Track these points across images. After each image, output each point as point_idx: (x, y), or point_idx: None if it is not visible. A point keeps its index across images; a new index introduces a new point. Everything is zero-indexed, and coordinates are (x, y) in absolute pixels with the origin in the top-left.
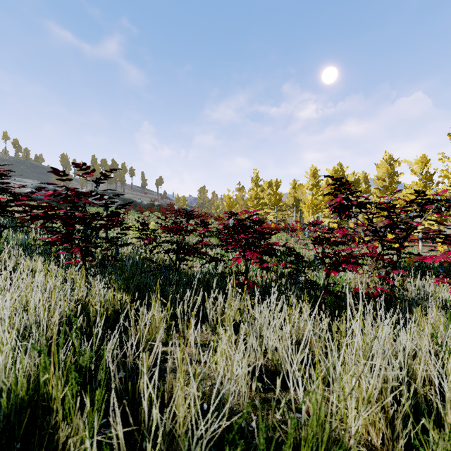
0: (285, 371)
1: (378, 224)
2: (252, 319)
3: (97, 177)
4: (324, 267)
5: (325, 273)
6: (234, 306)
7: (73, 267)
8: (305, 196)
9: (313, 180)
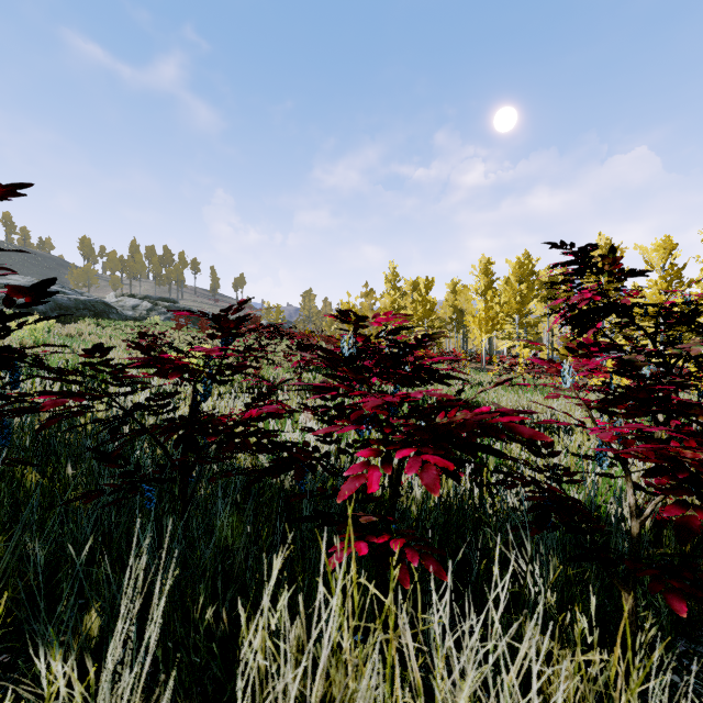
0: None
1: (693, 350)
2: None
3: None
4: (629, 480)
5: (634, 498)
6: None
7: None
8: (471, 306)
9: (485, 278)
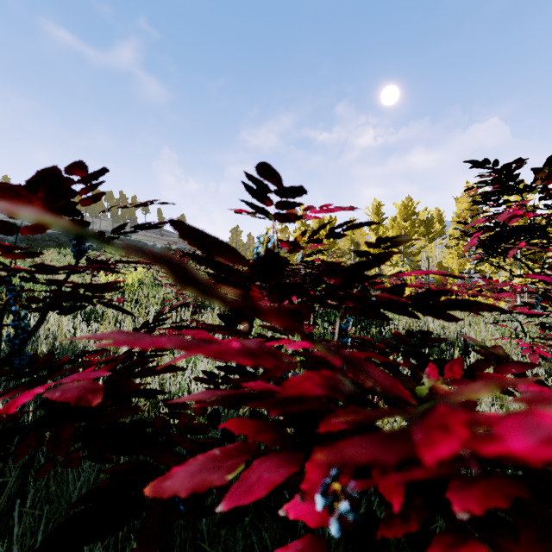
0: None
1: None
2: None
3: None
4: None
5: None
6: None
7: None
8: (365, 239)
9: (376, 217)
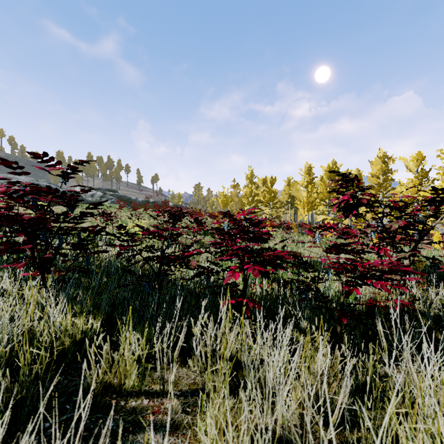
0: (301, 439)
1: (393, 225)
2: (254, 356)
3: (63, 171)
4: (340, 280)
5: (341, 287)
6: (230, 342)
7: (31, 281)
8: (299, 194)
9: (308, 177)
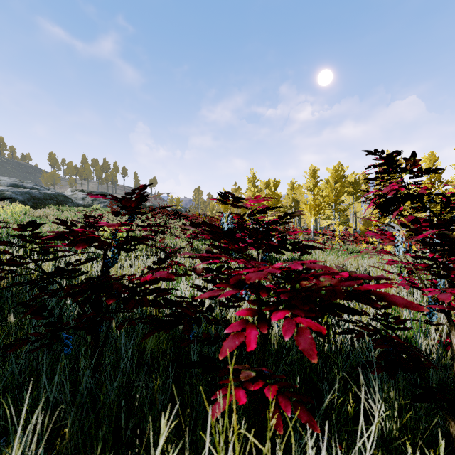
0: None
1: None
2: None
3: None
4: (453, 330)
5: None
6: None
7: None
8: (304, 197)
9: (313, 180)
